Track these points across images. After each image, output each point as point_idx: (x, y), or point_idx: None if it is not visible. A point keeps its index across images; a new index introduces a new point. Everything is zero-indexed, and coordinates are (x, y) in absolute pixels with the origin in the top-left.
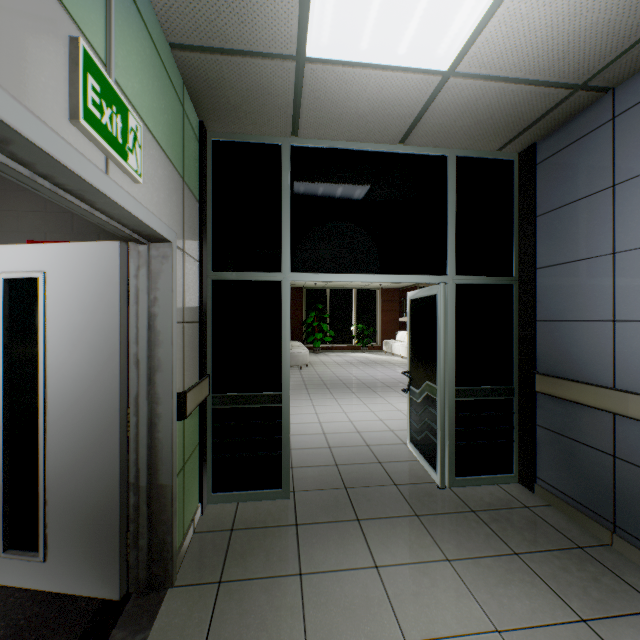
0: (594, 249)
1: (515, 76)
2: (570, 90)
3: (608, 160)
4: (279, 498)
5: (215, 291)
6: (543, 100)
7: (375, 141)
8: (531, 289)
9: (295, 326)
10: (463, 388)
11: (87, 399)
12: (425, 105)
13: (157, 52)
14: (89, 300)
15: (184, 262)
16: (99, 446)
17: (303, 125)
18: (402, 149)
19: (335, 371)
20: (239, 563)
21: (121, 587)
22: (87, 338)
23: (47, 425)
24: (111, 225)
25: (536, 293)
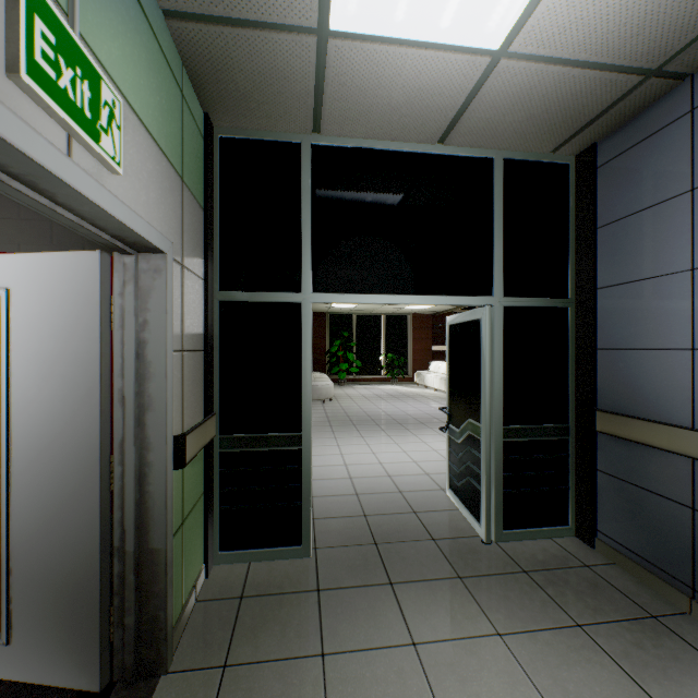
0: (668, 265)
1: (578, 58)
2: (641, 77)
3: (686, 160)
4: (298, 557)
5: (223, 314)
6: (609, 89)
7: (410, 140)
8: (590, 312)
9: (318, 356)
10: (511, 427)
11: (60, 445)
12: (470, 95)
13: (145, 17)
14: (63, 323)
15: (183, 278)
16: (75, 503)
17: (326, 119)
18: (441, 150)
19: (362, 406)
20: (249, 641)
21: (102, 676)
22: (60, 370)
23: (11, 477)
24: (83, 227)
25: (596, 317)
